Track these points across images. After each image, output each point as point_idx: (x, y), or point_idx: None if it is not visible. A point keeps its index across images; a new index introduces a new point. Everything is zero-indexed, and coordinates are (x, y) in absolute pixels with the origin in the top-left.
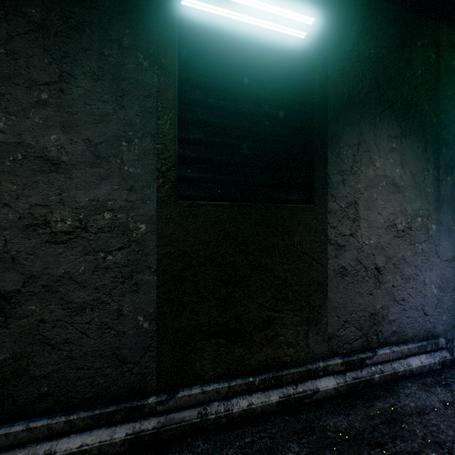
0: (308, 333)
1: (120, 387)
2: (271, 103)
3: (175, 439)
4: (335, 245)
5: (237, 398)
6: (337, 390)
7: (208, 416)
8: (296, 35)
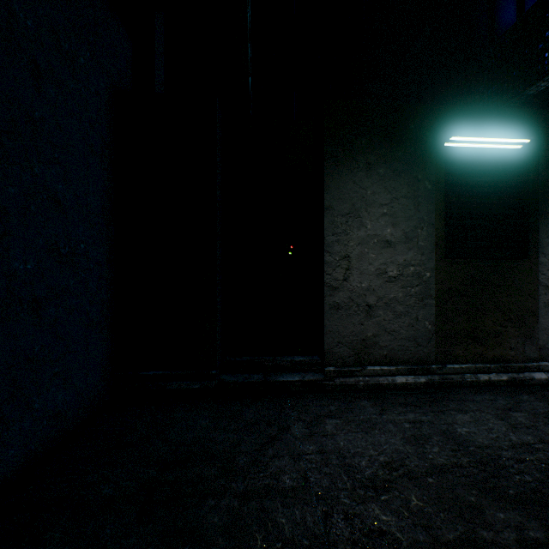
0: (525, 343)
1: (417, 358)
2: (496, 195)
3: (448, 388)
4: (544, 286)
5: (480, 374)
6: (547, 381)
7: (466, 379)
8: (514, 147)
